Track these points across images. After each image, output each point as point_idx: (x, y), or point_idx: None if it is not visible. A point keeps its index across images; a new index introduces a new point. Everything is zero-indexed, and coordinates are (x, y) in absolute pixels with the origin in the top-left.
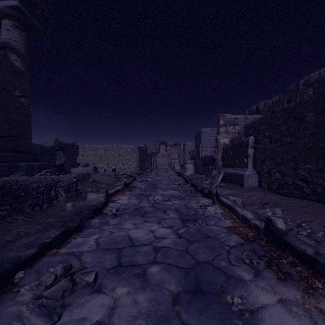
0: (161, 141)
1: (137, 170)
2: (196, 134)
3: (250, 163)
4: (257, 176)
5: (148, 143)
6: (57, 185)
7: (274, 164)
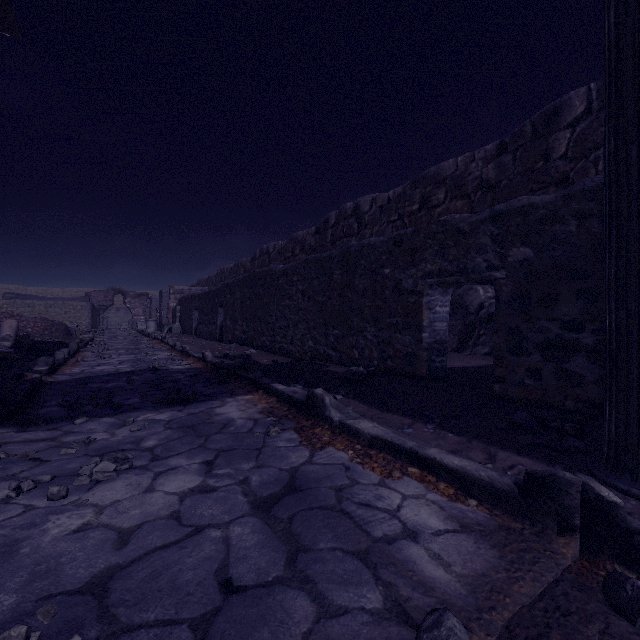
0: (116, 289)
1: (90, 328)
2: (160, 293)
3: (178, 321)
4: (180, 328)
5: (94, 292)
6: (72, 330)
7: (183, 321)
